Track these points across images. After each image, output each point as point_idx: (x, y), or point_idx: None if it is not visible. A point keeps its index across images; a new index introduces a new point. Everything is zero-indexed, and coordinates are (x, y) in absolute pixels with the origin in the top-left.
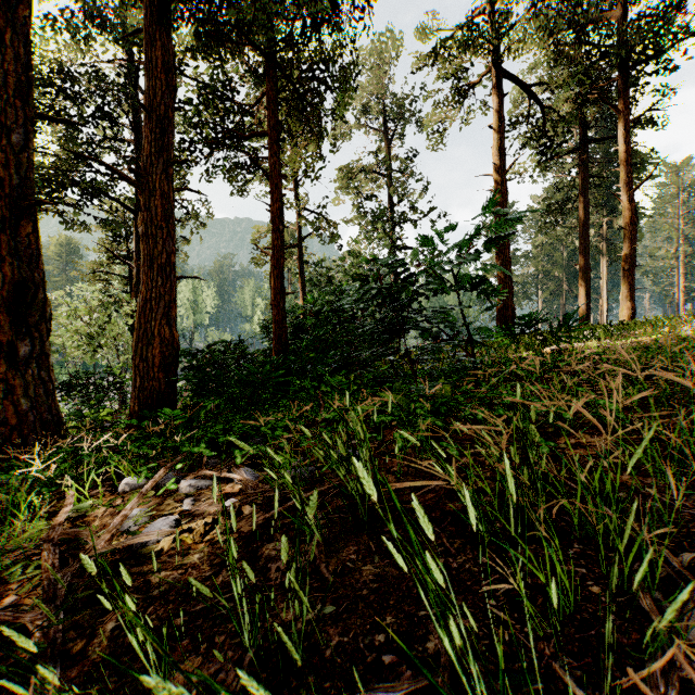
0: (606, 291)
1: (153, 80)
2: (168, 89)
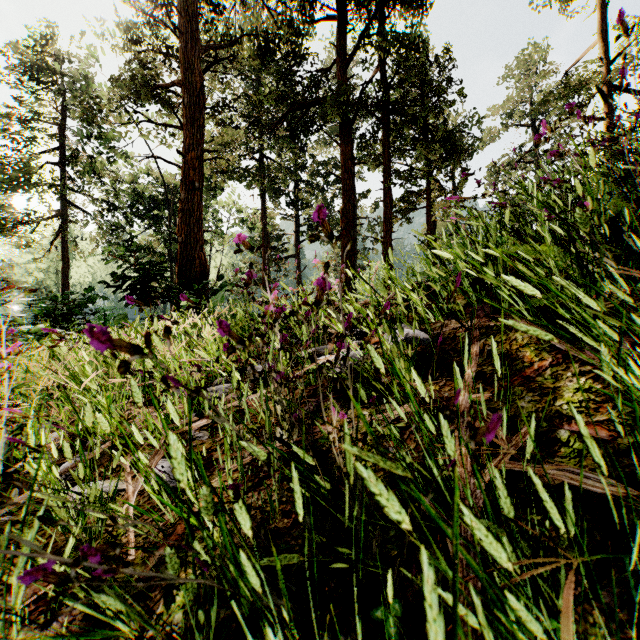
0: None
1: (387, 208)
2: (391, 209)
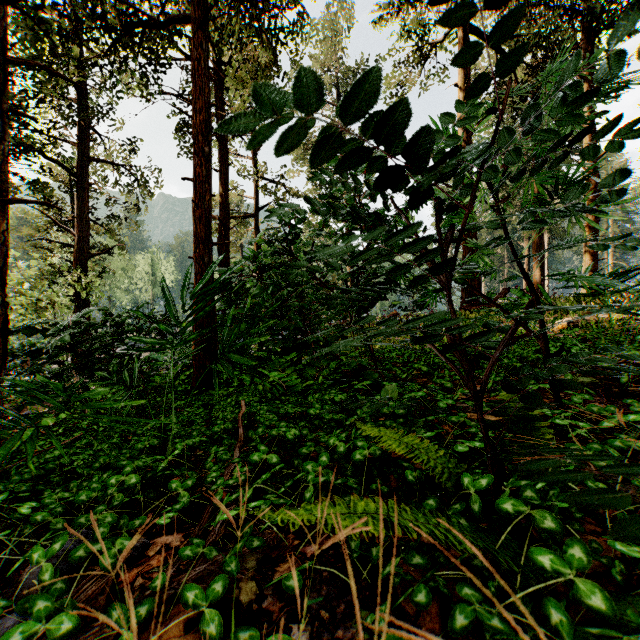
0: (547, 267)
1: None
2: None
